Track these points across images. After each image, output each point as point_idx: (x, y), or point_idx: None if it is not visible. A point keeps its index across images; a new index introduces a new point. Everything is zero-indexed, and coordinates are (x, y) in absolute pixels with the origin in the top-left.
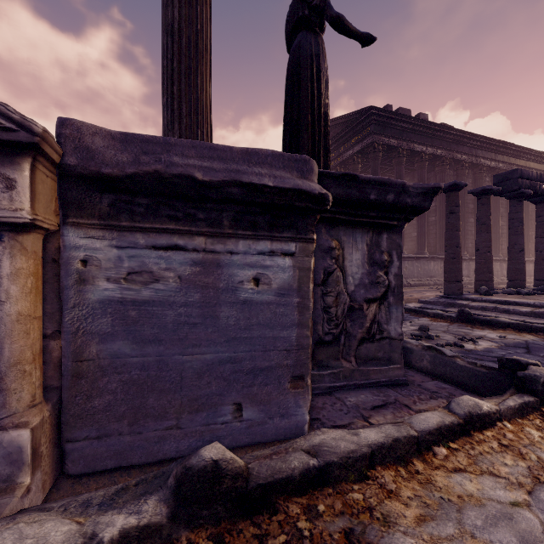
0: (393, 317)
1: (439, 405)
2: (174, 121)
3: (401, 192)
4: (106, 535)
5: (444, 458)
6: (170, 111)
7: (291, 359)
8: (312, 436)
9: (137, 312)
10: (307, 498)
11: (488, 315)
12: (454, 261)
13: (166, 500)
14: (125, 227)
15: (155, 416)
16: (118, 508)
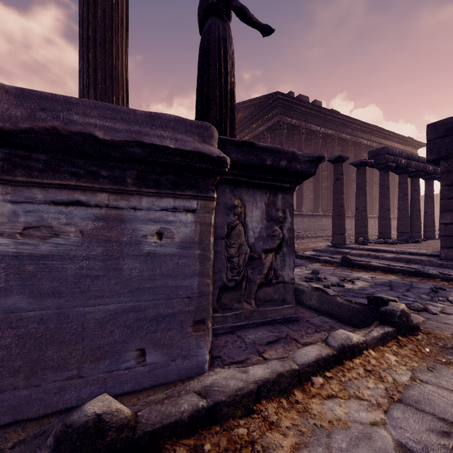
0: (287, 264)
1: (321, 337)
2: (89, 85)
3: (292, 159)
4: None
5: (320, 386)
6: (85, 76)
7: (192, 305)
8: (205, 377)
9: (34, 266)
10: (195, 439)
11: (363, 260)
12: (339, 218)
13: None
14: (21, 182)
15: (55, 367)
16: None
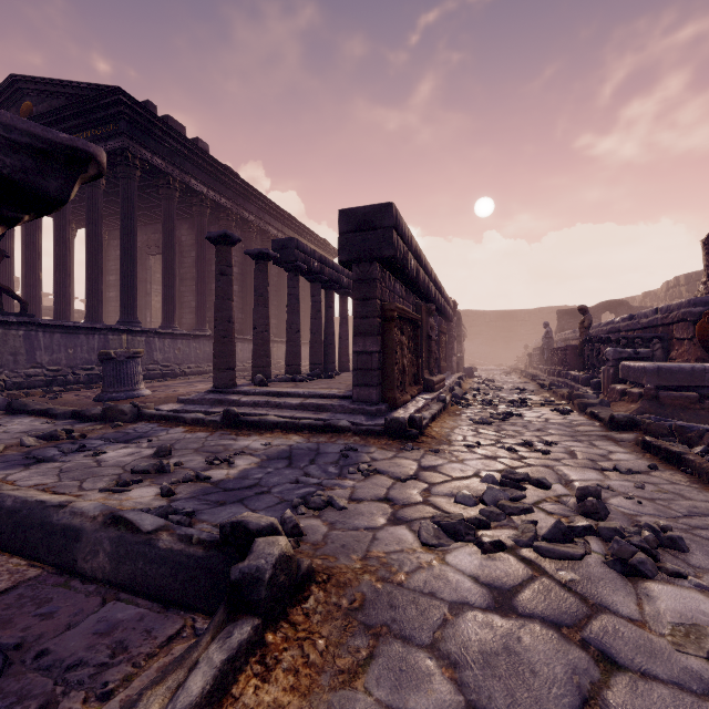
0: None
1: None
2: None
3: None
4: None
5: None
6: None
7: None
8: None
9: None
10: None
11: (259, 414)
12: (225, 341)
13: None
14: None
15: None
16: None
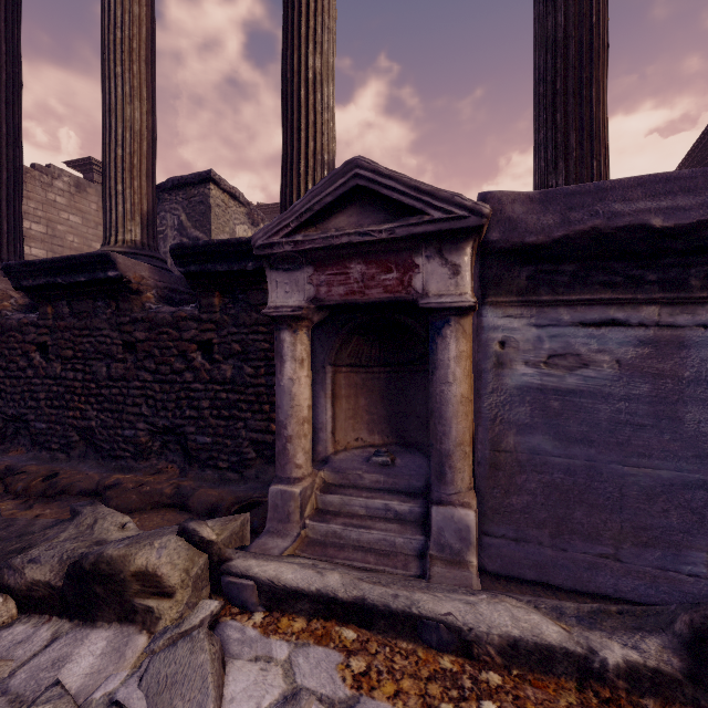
0: None
1: None
2: (557, 159)
3: None
4: (607, 656)
5: None
6: (550, 148)
7: None
8: None
9: (559, 403)
10: None
11: None
12: None
13: (673, 649)
14: (545, 302)
15: (584, 535)
16: (605, 632)
